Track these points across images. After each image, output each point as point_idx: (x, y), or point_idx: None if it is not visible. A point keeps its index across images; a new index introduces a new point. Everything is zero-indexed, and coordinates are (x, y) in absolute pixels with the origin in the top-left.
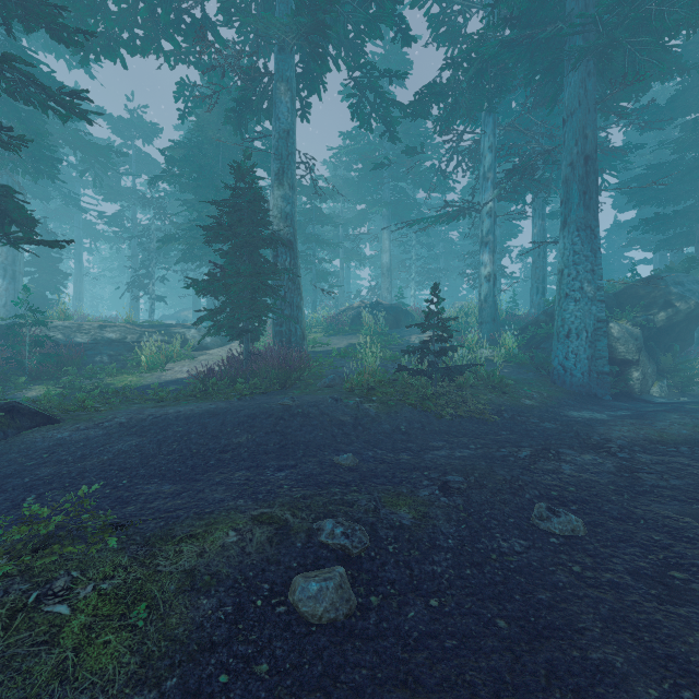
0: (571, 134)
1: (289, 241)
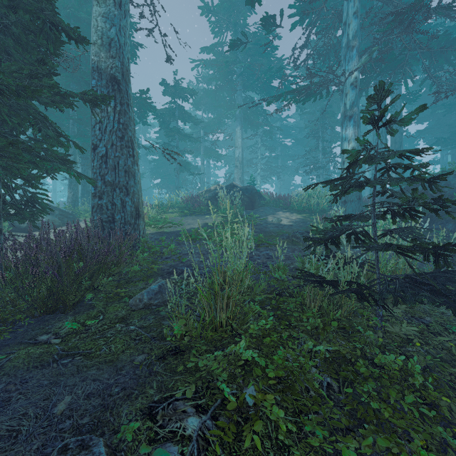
0: None
1: (114, 78)
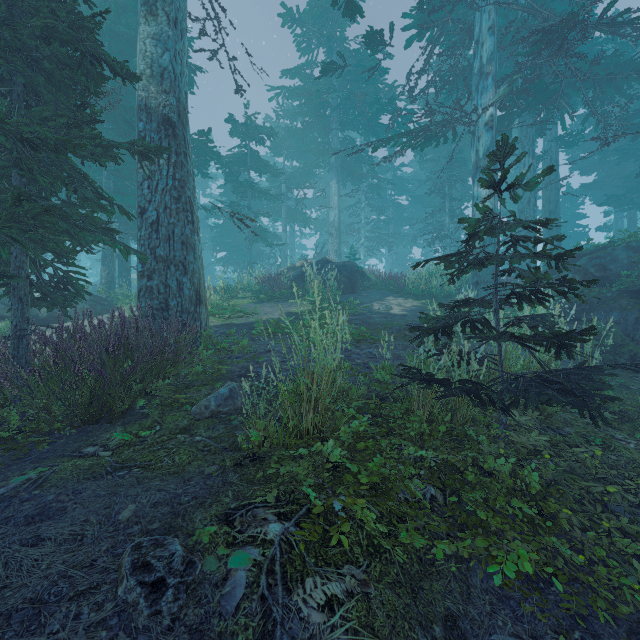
0: None
1: (168, 120)
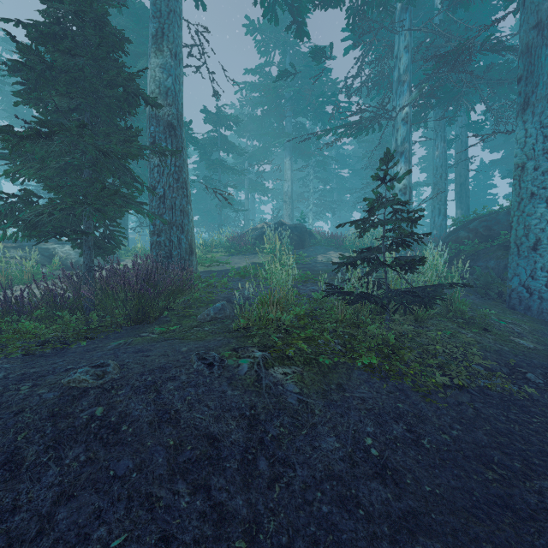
0: None
1: (171, 125)
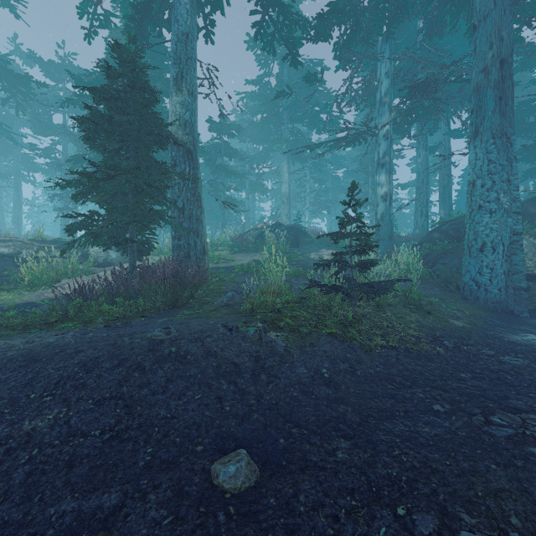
0: (484, 38)
1: (188, 150)
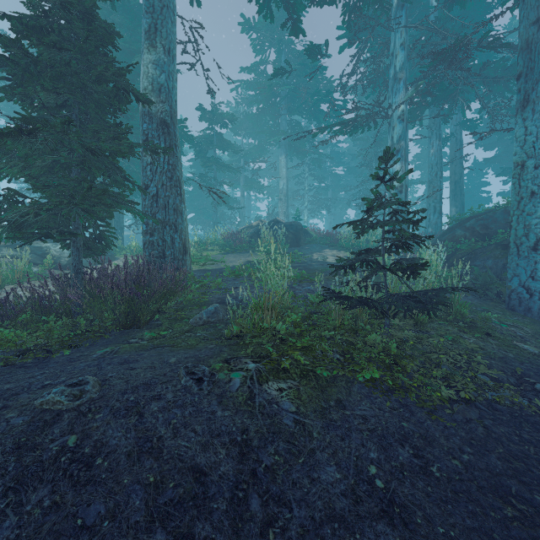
0: None
1: (164, 122)
